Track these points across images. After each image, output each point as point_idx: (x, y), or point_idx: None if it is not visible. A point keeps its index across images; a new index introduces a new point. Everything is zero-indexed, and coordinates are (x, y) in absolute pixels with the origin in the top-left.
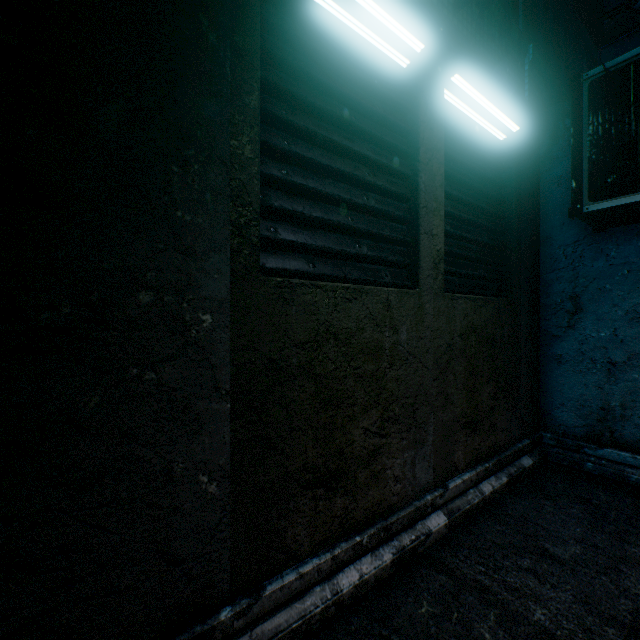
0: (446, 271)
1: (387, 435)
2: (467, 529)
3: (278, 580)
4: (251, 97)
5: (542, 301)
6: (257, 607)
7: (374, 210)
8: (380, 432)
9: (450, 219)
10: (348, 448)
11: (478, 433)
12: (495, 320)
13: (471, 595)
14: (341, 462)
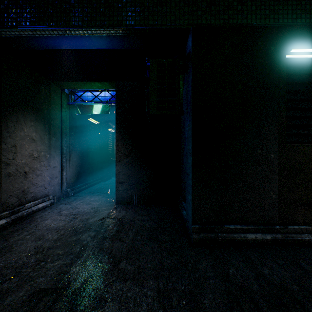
0: None
1: None
2: None
3: (292, 226)
4: (283, 98)
5: None
6: (286, 229)
7: None
8: None
9: None
10: None
11: None
12: None
13: None
14: None
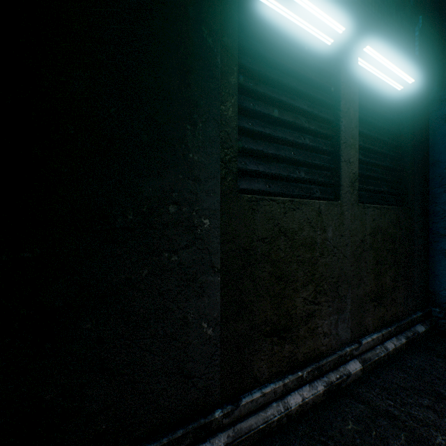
0: (359, 188)
1: (318, 303)
2: (376, 374)
3: (249, 396)
4: (232, 77)
5: (431, 209)
6: (237, 412)
7: (309, 146)
8: (314, 301)
9: (361, 150)
10: (293, 311)
11: (383, 305)
12: (395, 223)
13: (384, 420)
14: (288, 320)
